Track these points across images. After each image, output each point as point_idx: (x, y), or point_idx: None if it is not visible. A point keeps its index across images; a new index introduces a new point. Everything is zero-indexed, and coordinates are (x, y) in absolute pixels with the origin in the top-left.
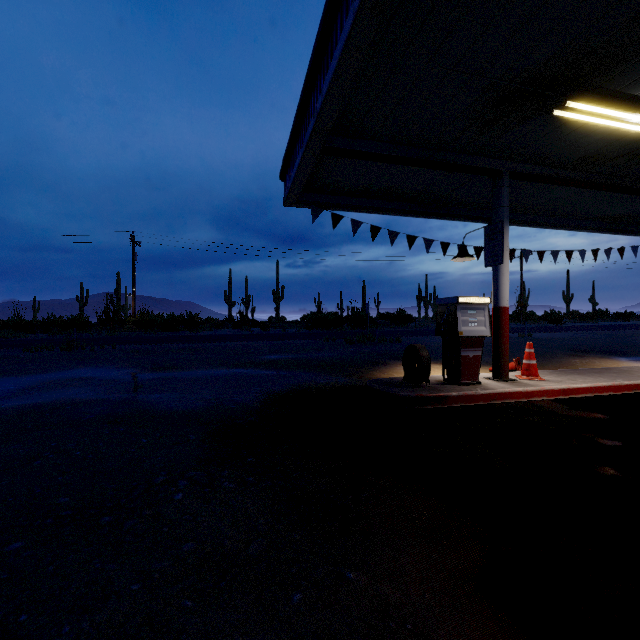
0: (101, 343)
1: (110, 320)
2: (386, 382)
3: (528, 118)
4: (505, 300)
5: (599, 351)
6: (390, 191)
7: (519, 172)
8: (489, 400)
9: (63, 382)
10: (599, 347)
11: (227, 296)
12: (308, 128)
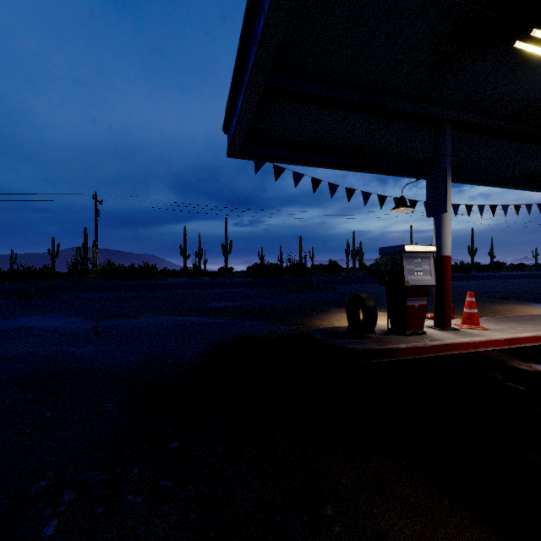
0: (60, 291)
1: (78, 270)
2: (330, 332)
3: (482, 56)
4: (448, 249)
5: (514, 298)
6: (331, 144)
7: (461, 121)
8: (438, 352)
9: (0, 332)
10: (513, 294)
11: (182, 249)
12: (249, 62)
